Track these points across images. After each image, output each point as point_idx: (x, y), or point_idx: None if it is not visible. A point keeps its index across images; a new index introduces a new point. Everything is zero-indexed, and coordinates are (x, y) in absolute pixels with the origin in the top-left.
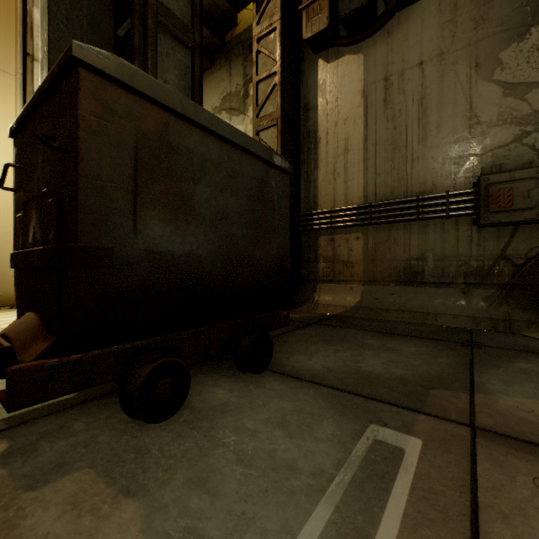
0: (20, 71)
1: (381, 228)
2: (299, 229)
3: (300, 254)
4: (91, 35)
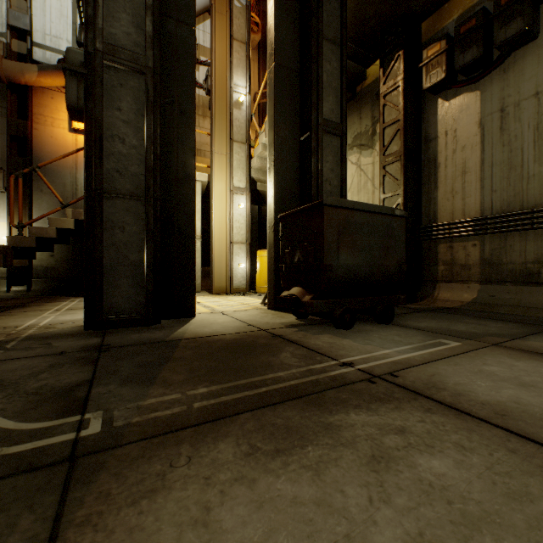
0: (228, 151)
1: (496, 237)
2: (420, 239)
3: (421, 259)
4: (290, 148)
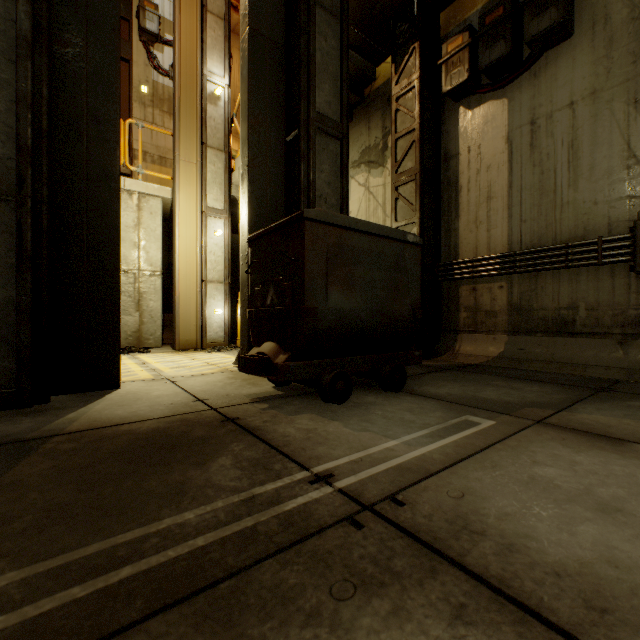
0: (199, 159)
1: (526, 277)
2: (439, 279)
3: (440, 304)
4: (271, 149)
